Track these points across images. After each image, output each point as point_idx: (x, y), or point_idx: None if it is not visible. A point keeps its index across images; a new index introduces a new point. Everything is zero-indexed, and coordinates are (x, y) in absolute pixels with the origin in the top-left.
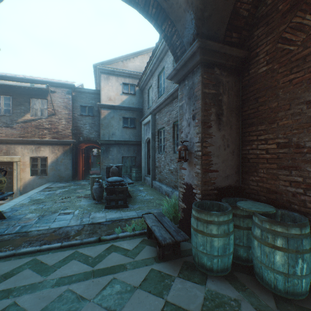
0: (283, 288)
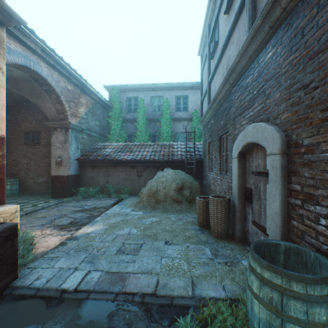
0: (10, 194)
